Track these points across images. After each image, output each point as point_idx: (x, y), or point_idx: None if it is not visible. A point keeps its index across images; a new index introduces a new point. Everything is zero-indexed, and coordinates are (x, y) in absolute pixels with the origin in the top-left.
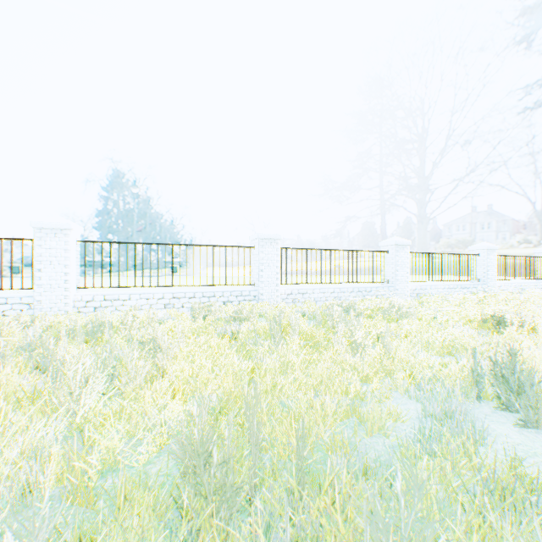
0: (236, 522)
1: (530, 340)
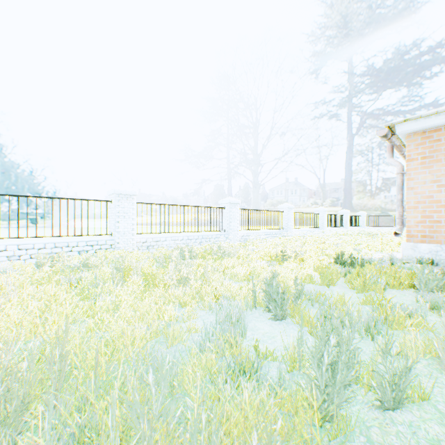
0: (27, 442)
1: (298, 267)
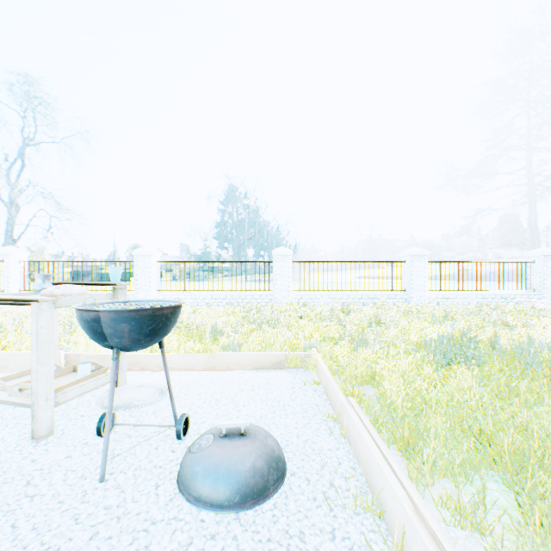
0: None
1: None
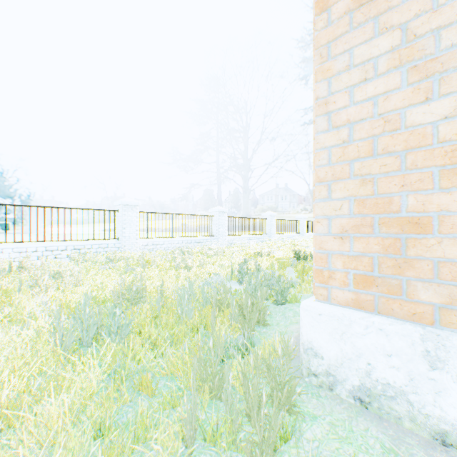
0: None
1: (268, 261)
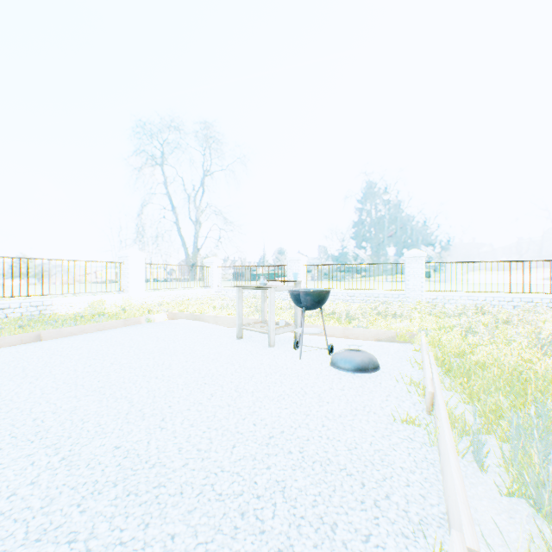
0: None
1: None
